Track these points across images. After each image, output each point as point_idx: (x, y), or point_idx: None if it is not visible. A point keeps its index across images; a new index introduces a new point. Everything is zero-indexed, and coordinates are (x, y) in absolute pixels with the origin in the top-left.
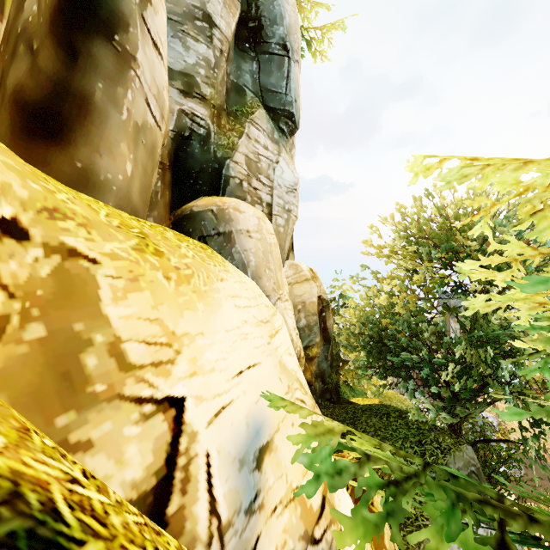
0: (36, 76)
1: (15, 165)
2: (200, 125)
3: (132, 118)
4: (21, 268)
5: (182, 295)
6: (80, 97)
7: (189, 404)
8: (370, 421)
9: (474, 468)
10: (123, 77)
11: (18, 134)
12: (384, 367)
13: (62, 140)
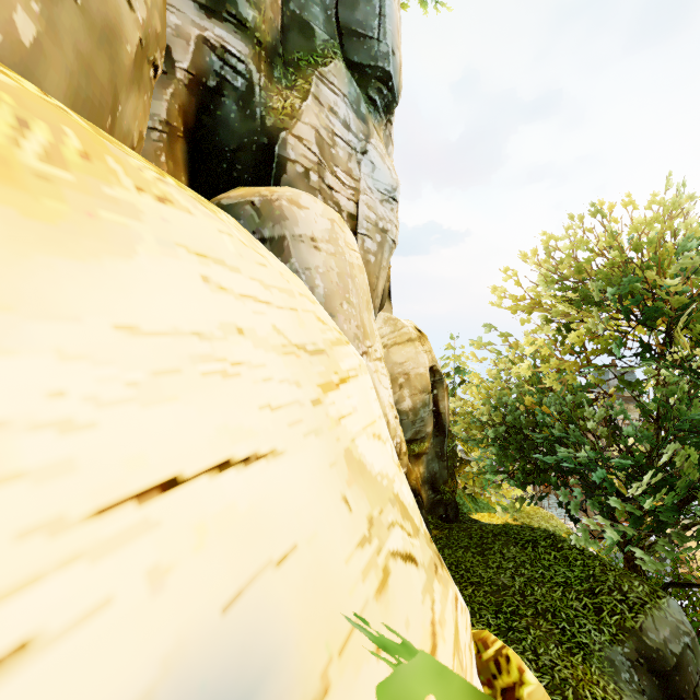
0: None
1: None
2: (237, 72)
3: None
4: None
5: None
6: None
7: None
8: (507, 551)
9: (687, 639)
10: None
11: None
12: (524, 470)
13: None
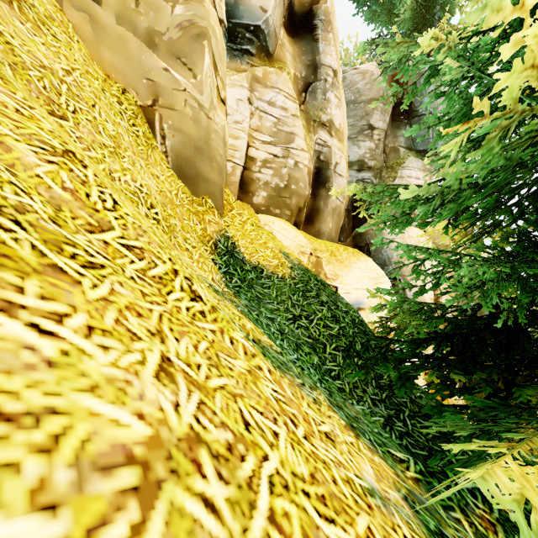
0: (307, 207)
1: (310, 242)
2: (368, 183)
3: (331, 207)
4: (312, 260)
5: (340, 266)
6: (317, 209)
7: (339, 288)
8: None
9: None
10: (328, 196)
11: (303, 225)
12: None
13: (312, 223)
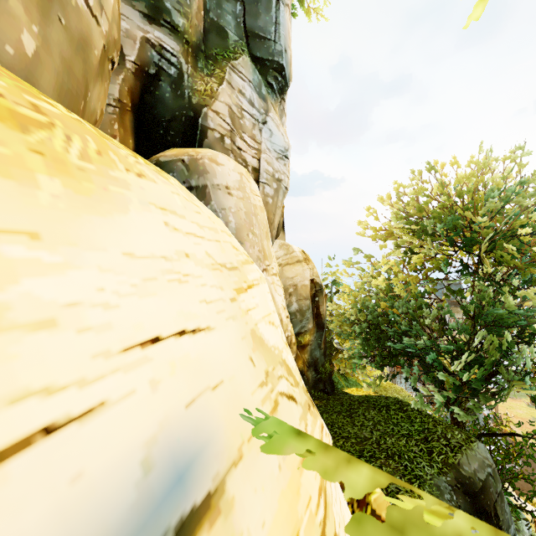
0: None
1: None
2: (171, 63)
3: None
4: None
5: None
6: None
7: None
8: (368, 414)
9: (490, 469)
10: None
11: None
12: (381, 355)
13: None
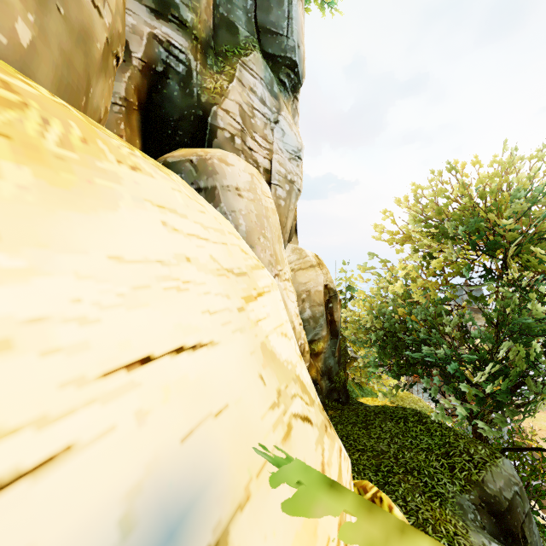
0: None
1: None
2: (179, 60)
3: None
4: None
5: None
6: None
7: None
8: (385, 426)
9: (517, 488)
10: None
11: None
12: (398, 364)
13: None
